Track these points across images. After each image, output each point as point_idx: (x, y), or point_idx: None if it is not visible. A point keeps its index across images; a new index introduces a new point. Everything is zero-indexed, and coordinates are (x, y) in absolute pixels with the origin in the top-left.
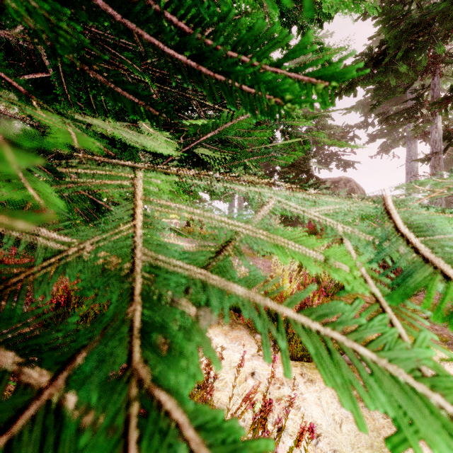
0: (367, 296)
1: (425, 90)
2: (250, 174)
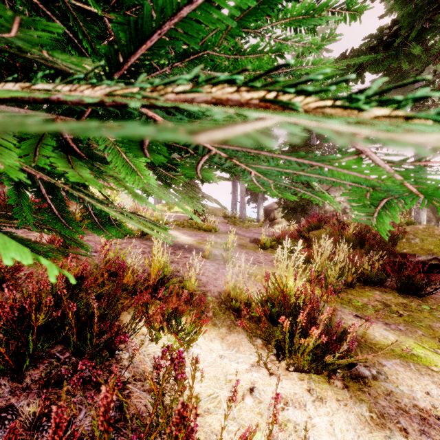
0: (377, 294)
1: (437, 77)
2: (219, 82)
